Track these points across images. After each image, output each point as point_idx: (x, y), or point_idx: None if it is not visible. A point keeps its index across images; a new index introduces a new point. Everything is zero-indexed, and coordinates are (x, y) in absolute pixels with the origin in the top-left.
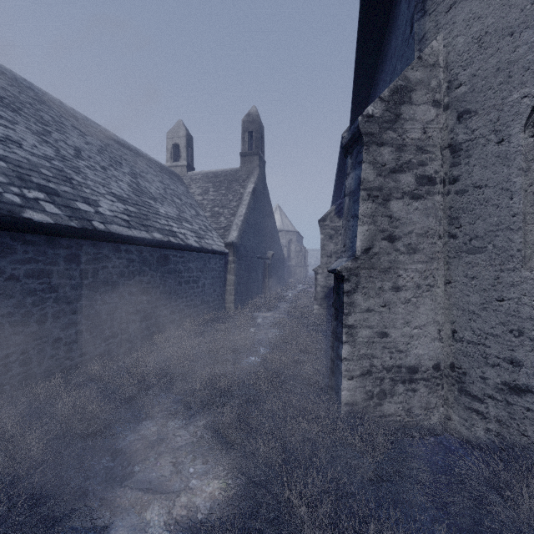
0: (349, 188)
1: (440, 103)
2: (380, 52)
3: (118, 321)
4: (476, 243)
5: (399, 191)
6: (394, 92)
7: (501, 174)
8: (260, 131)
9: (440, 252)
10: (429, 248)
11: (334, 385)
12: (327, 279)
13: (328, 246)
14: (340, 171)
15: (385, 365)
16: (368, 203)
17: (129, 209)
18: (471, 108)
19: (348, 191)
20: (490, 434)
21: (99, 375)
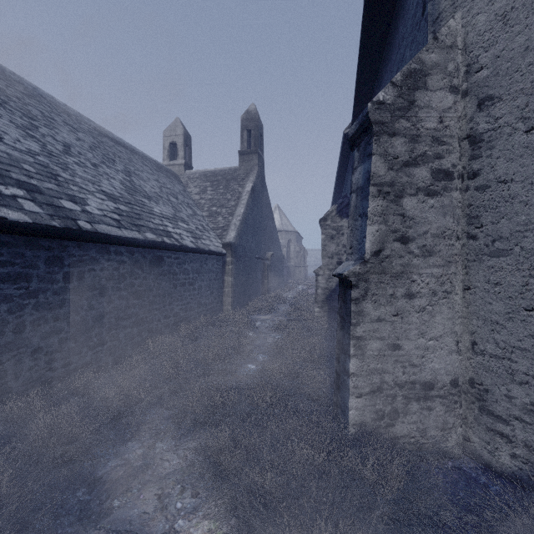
0: (356, 184)
1: (459, 88)
2: (385, 42)
3: (106, 327)
4: (499, 244)
5: (413, 187)
6: (407, 76)
7: (531, 167)
8: (259, 129)
9: (458, 255)
10: (446, 250)
11: (339, 402)
12: (328, 280)
13: (329, 247)
14: (340, 169)
15: (398, 381)
16: (378, 200)
17: (121, 208)
18: (494, 94)
19: (355, 187)
20: (517, 460)
21: (83, 387)
